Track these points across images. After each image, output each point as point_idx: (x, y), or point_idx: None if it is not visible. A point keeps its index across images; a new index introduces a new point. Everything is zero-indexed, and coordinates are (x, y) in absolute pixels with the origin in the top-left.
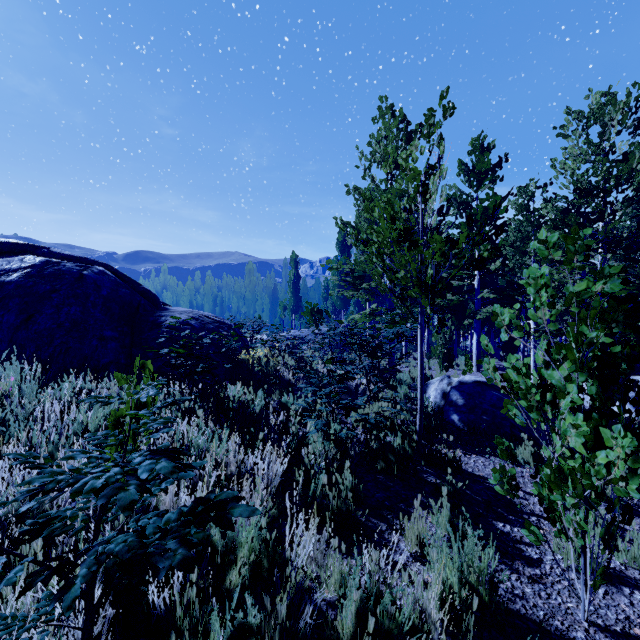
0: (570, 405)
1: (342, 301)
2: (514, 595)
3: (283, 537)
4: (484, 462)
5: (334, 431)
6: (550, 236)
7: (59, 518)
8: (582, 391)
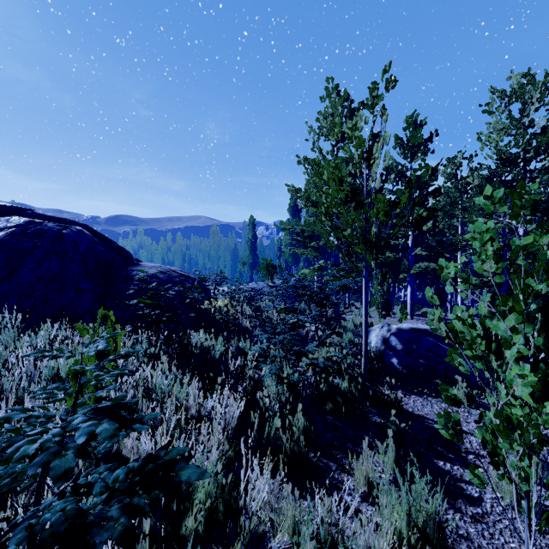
0: (517, 355)
1: (293, 258)
2: (459, 535)
3: (239, 479)
4: (422, 402)
5: (287, 375)
6: (496, 192)
7: (7, 474)
8: (528, 342)
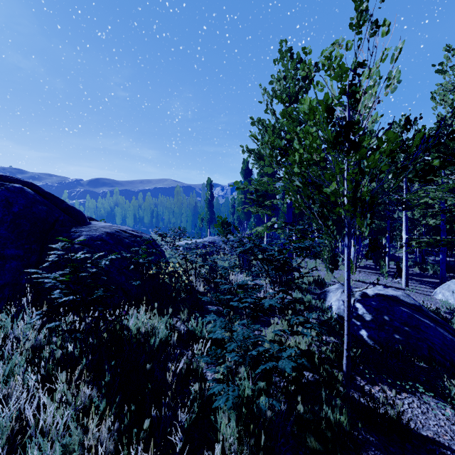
0: None
1: (245, 214)
2: None
3: None
4: (420, 406)
5: (250, 397)
6: None
7: None
8: None
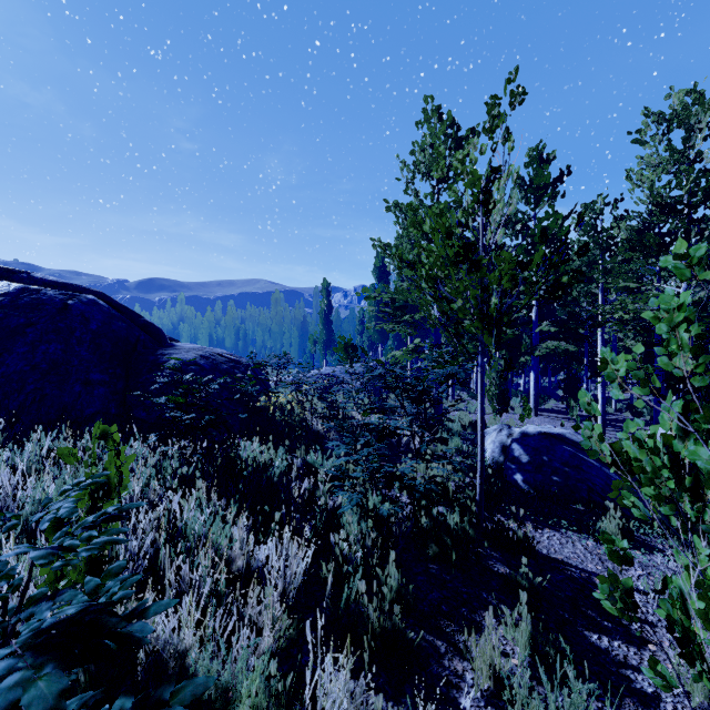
0: None
1: (380, 334)
2: None
3: (304, 673)
4: (560, 539)
5: (373, 506)
6: (693, 248)
7: None
8: None
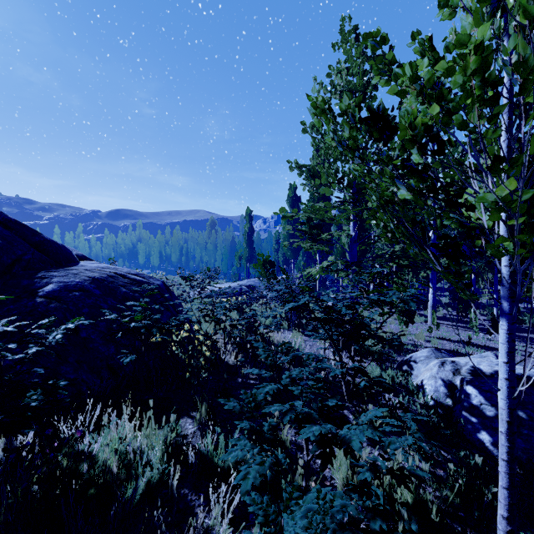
0: None
1: (292, 252)
2: None
3: None
4: None
5: None
6: None
7: None
8: None
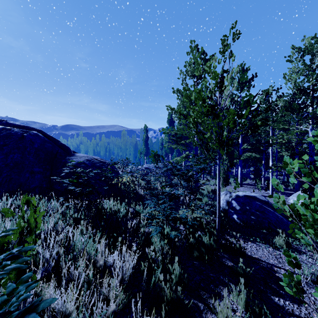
0: None
1: (170, 150)
2: None
3: None
4: (256, 247)
5: (167, 233)
6: None
7: None
8: None
